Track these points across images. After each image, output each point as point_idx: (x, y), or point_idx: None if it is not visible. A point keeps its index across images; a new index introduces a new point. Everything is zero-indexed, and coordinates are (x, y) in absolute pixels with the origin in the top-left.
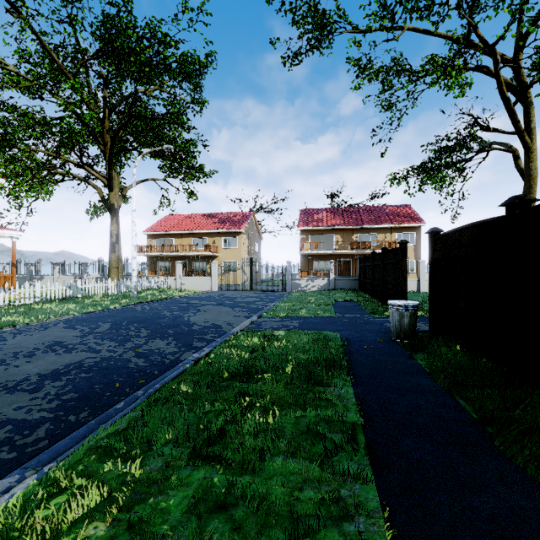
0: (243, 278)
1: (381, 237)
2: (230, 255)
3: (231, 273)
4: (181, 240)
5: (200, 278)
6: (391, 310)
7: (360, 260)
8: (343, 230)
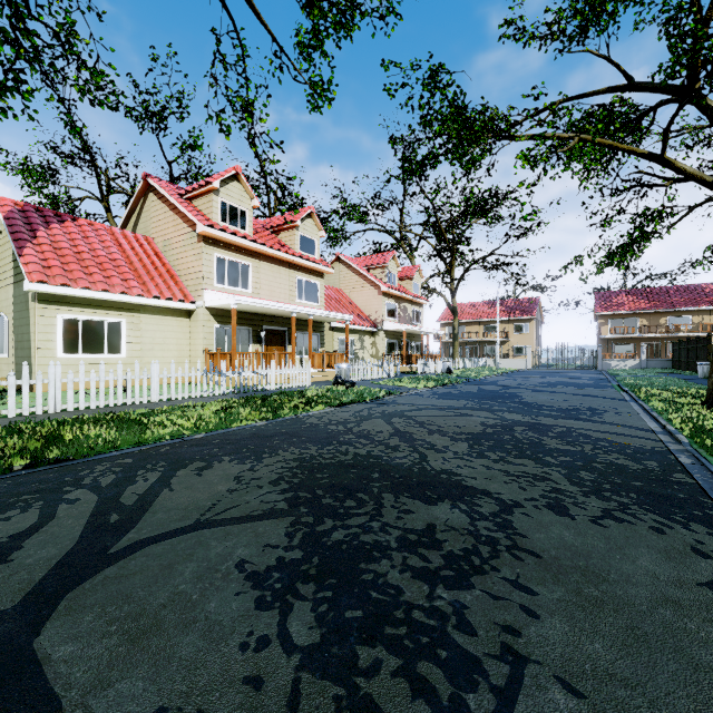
0: (533, 361)
1: (697, 319)
2: (521, 340)
3: (522, 357)
4: (472, 328)
5: (516, 359)
6: (698, 366)
7: (674, 344)
8: (649, 314)
